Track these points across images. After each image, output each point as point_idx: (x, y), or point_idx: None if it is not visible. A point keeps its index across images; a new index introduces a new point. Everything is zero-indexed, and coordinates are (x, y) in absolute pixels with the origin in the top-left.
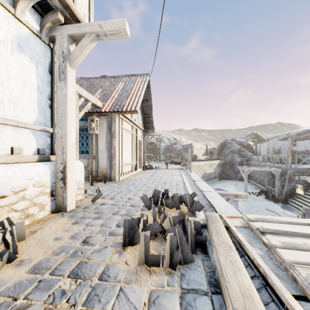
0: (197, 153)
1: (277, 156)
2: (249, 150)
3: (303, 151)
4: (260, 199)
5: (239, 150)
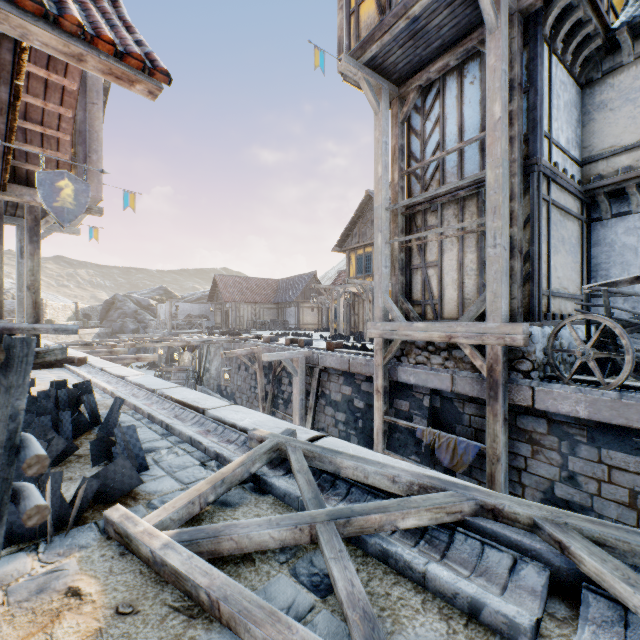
0: (55, 316)
1: (173, 321)
2: (151, 313)
3: (200, 315)
4: (142, 370)
5: (135, 312)
